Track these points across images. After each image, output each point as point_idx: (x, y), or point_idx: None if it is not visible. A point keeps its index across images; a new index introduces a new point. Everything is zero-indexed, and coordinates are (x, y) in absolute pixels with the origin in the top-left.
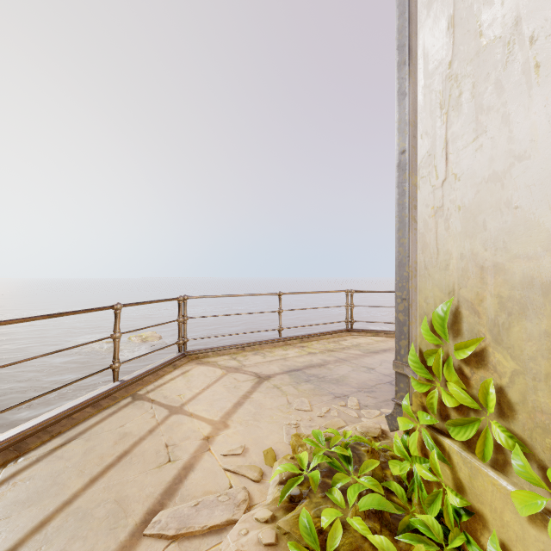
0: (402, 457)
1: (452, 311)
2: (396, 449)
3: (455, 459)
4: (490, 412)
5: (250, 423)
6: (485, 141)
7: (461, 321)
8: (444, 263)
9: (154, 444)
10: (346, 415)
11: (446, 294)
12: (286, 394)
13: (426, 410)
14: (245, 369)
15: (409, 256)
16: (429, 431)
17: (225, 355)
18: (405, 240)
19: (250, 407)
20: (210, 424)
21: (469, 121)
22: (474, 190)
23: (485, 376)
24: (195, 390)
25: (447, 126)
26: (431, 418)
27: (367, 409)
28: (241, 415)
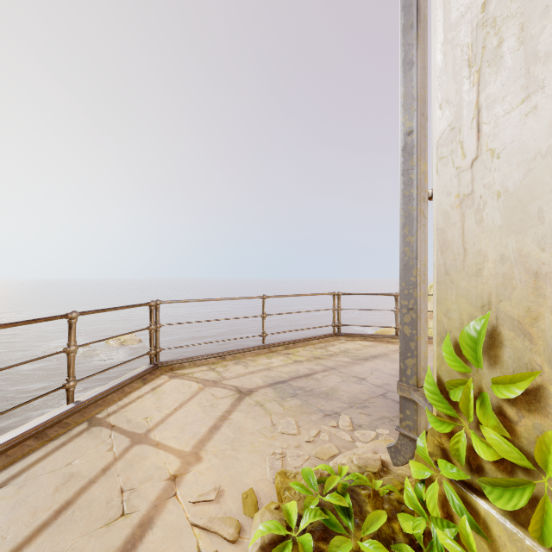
0: (415, 512)
1: (487, 330)
2: (407, 501)
3: (496, 530)
4: (551, 475)
5: (228, 453)
6: (543, 100)
7: (501, 345)
8: (475, 266)
9: (106, 489)
10: (338, 439)
11: (478, 307)
12: (270, 413)
13: (447, 454)
14: (225, 383)
15: (417, 257)
16: (454, 485)
17: (203, 365)
18: (413, 238)
19: (228, 432)
20: (179, 456)
21: (515, 77)
22: (524, 169)
23: (543, 424)
24: (166, 411)
25: (479, 89)
26: (459, 470)
27: (361, 430)
28: (217, 443)
